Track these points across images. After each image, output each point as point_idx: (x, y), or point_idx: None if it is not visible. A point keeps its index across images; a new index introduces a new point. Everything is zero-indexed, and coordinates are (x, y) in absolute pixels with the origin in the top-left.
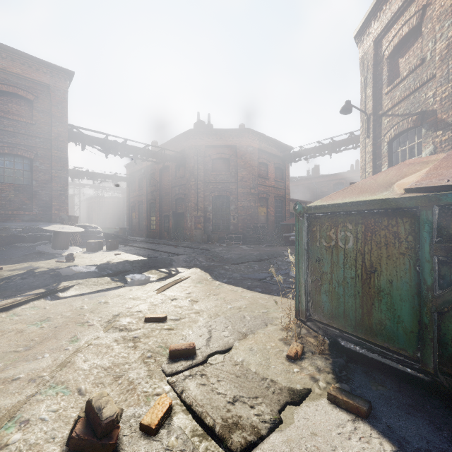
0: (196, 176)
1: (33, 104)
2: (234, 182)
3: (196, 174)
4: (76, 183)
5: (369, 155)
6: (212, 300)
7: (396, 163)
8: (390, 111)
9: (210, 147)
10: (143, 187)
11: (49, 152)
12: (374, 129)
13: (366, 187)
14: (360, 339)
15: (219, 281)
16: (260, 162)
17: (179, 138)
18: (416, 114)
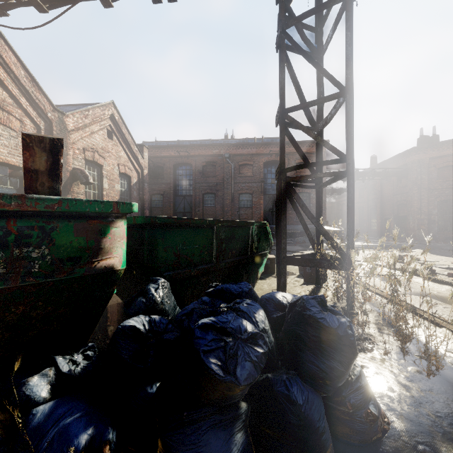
0: (419, 185)
1: None
2: None
3: (419, 184)
4: None
5: None
6: (428, 256)
7: None
8: None
9: (434, 159)
10: (364, 196)
11: None
12: None
13: None
14: None
15: (434, 254)
16: None
17: (401, 155)
18: None
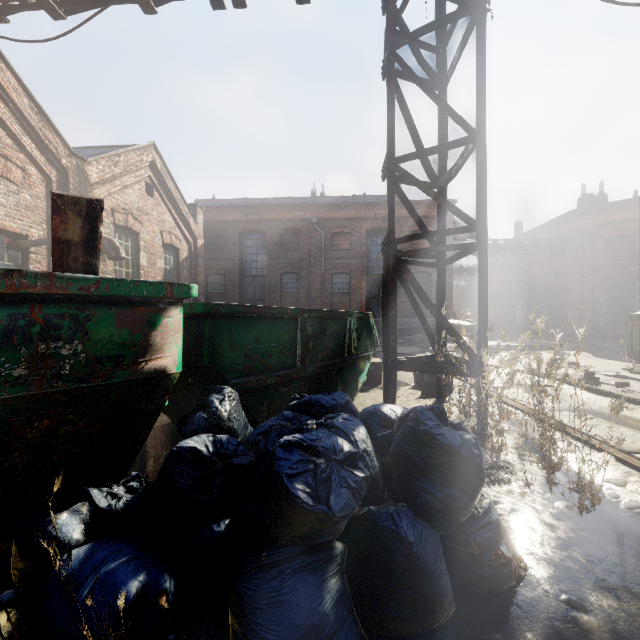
0: (580, 262)
1: None
2: None
3: (580, 261)
4: None
5: None
6: (590, 360)
7: None
8: None
9: (601, 226)
10: (505, 277)
11: None
12: None
13: None
14: None
15: (599, 358)
16: None
17: (556, 221)
18: None
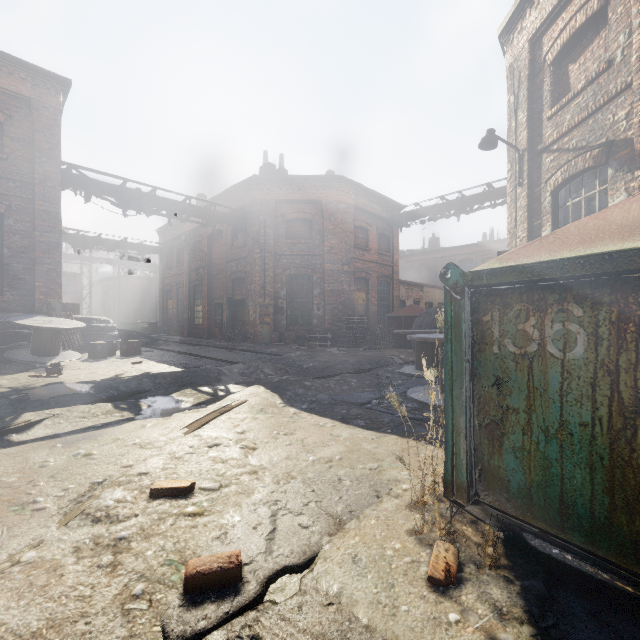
0: (263, 245)
1: (4, 127)
2: (319, 255)
3: (263, 243)
4: (85, 256)
5: (522, 211)
6: (282, 445)
7: (564, 223)
8: (555, 145)
9: (283, 203)
10: (184, 262)
11: (31, 203)
12: (530, 173)
13: (593, 232)
14: (598, 557)
15: (295, 407)
16: (357, 225)
17: (237, 189)
18: (598, 146)
